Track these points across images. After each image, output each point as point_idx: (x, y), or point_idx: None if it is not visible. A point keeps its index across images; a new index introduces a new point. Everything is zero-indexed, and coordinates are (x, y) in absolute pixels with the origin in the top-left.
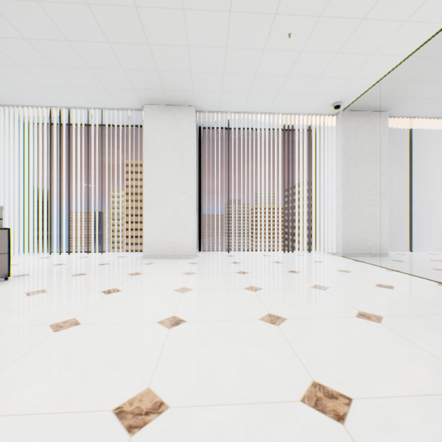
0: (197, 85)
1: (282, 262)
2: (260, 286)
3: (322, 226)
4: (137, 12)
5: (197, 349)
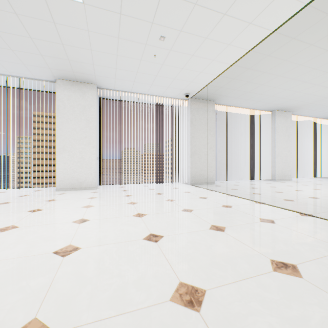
0: (98, 72)
1: (154, 189)
2: (137, 201)
3: (181, 167)
4: (55, 25)
5: (96, 230)
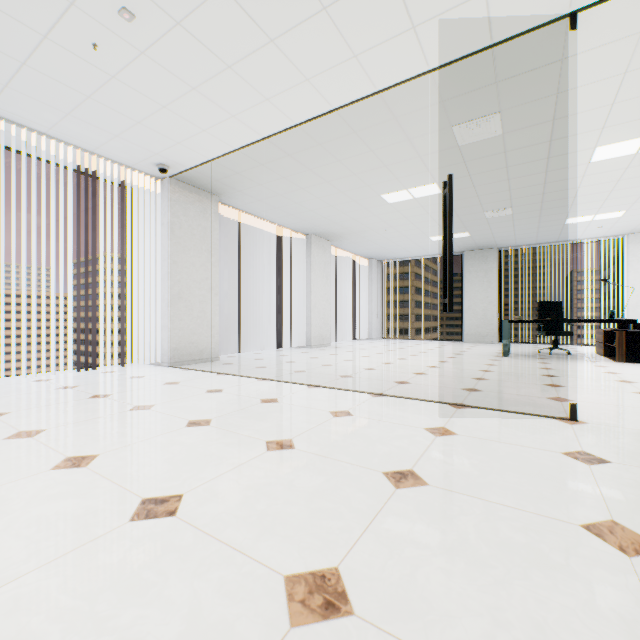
0: None
1: (77, 386)
2: (41, 427)
3: (143, 327)
4: None
5: None
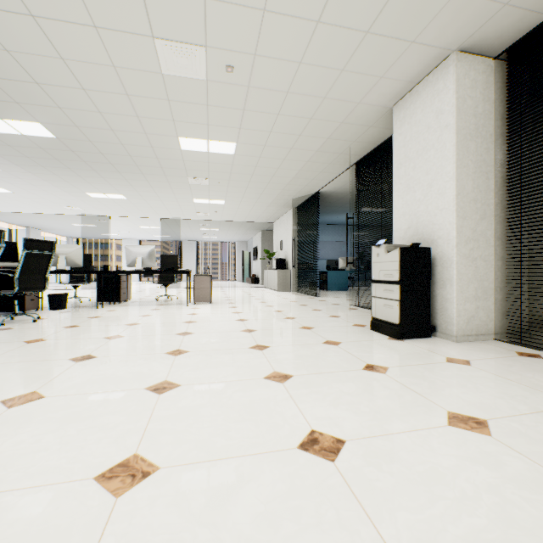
0: None
1: None
2: None
3: None
4: None
5: None
